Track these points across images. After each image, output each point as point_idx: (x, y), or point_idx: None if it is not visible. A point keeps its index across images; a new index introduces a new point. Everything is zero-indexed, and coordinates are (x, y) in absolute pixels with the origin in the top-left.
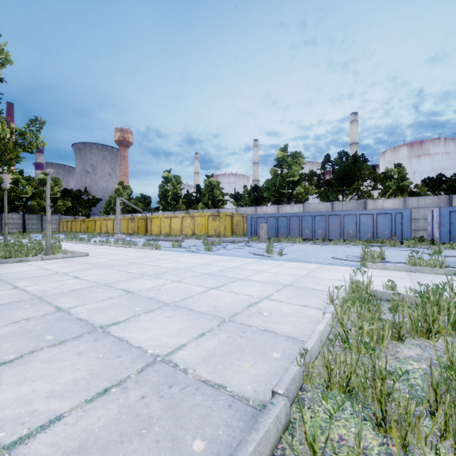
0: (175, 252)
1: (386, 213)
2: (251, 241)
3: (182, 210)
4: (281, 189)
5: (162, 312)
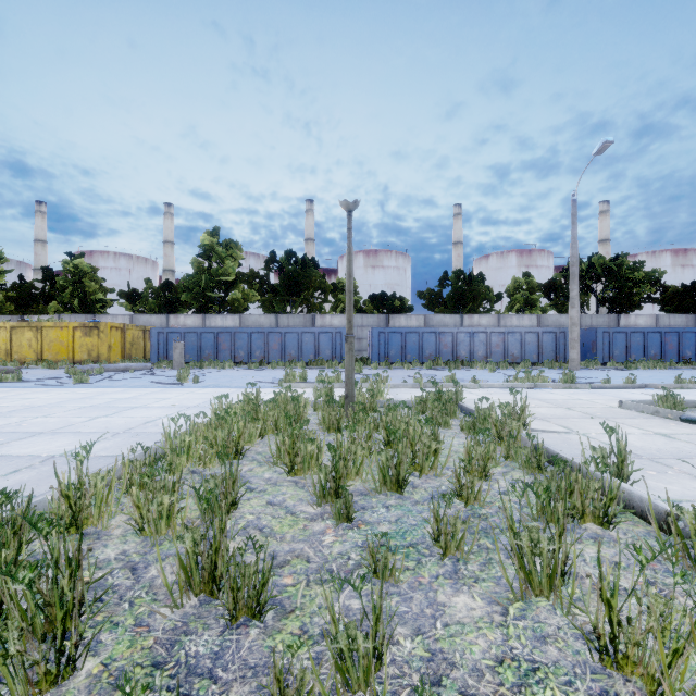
0: (14, 388)
1: (328, 332)
2: (159, 369)
3: (5, 313)
4: (209, 292)
5: (40, 437)
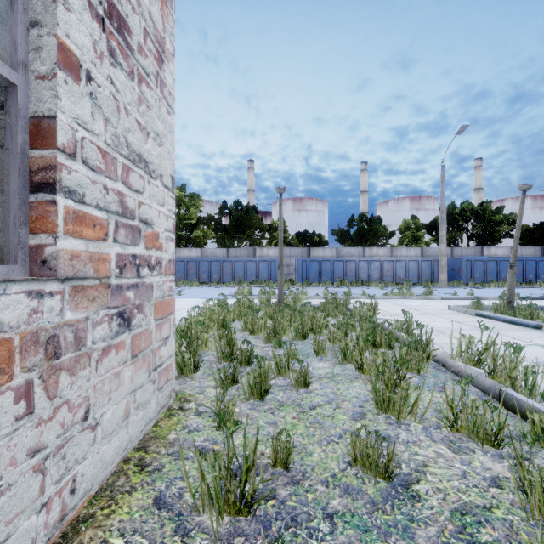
0: None
1: (265, 260)
2: None
3: None
4: (179, 231)
5: None
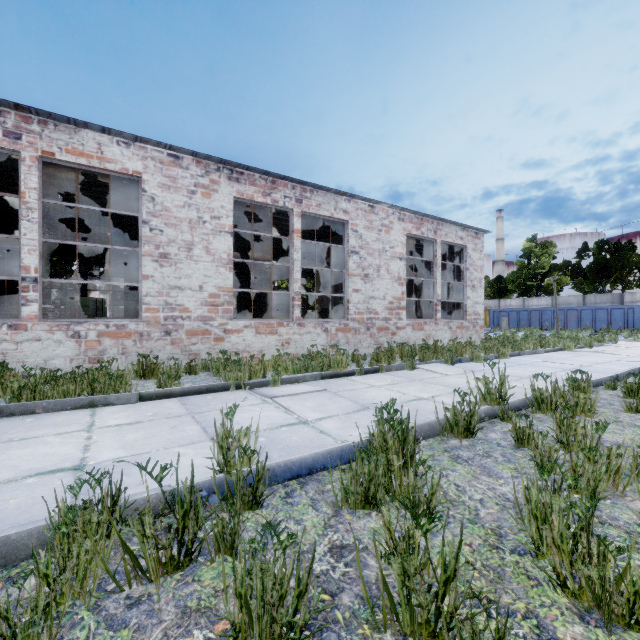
0: None
1: (619, 308)
2: (494, 331)
3: None
4: (528, 282)
5: None
